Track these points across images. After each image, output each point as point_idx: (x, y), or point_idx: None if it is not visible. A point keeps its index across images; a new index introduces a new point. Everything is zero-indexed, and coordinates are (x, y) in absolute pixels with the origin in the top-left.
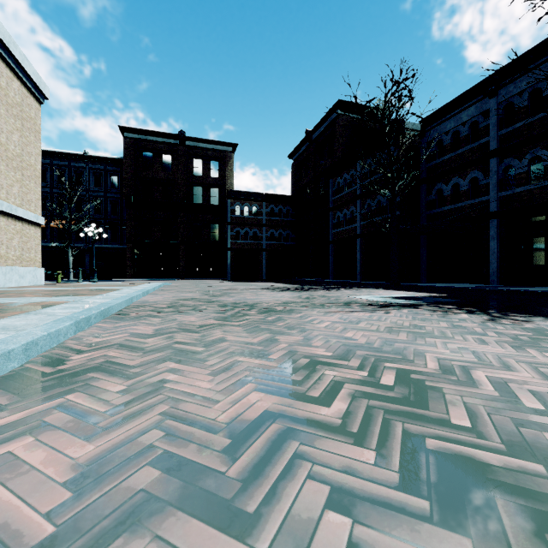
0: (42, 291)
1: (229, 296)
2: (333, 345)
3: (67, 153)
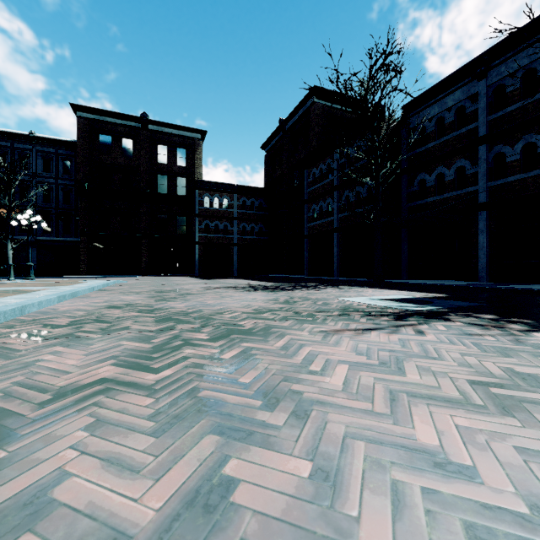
0: None
1: (182, 300)
2: None
3: (9, 132)
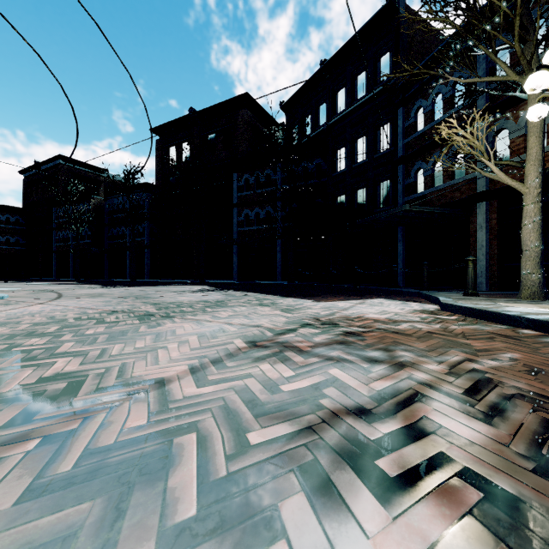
0: None
1: None
2: None
3: None
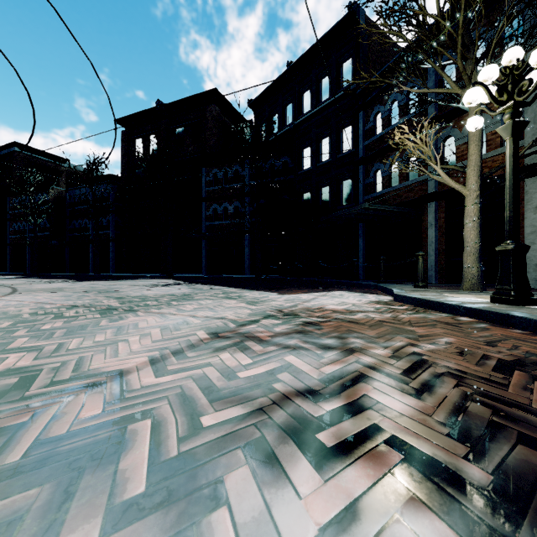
0: None
1: None
2: None
3: None
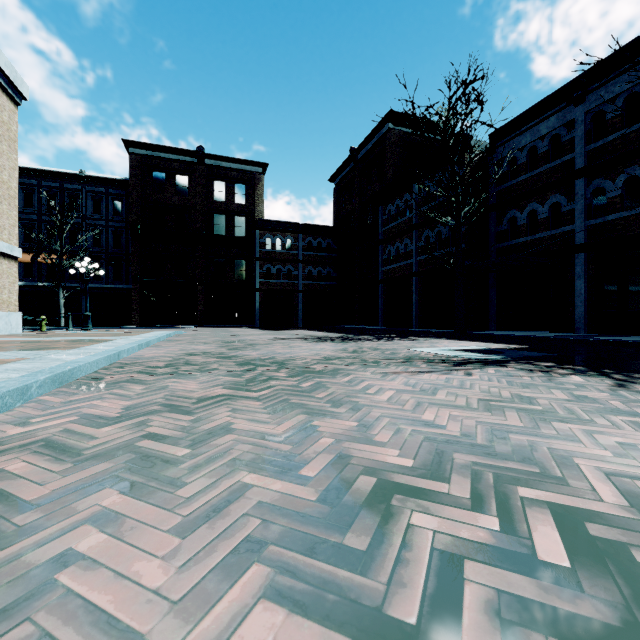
0: (6, 343)
1: (253, 349)
2: (409, 440)
3: (58, 172)
